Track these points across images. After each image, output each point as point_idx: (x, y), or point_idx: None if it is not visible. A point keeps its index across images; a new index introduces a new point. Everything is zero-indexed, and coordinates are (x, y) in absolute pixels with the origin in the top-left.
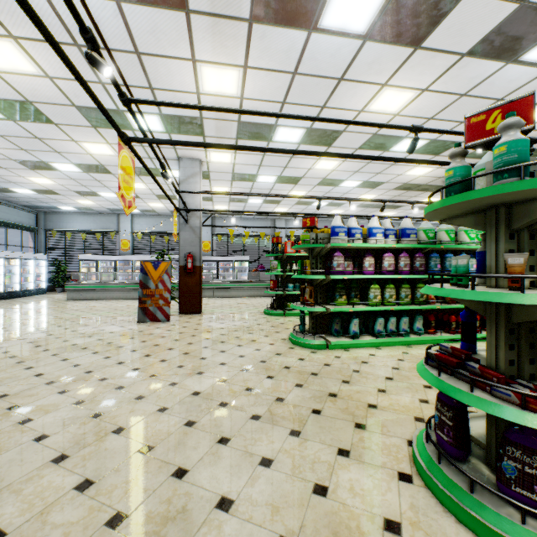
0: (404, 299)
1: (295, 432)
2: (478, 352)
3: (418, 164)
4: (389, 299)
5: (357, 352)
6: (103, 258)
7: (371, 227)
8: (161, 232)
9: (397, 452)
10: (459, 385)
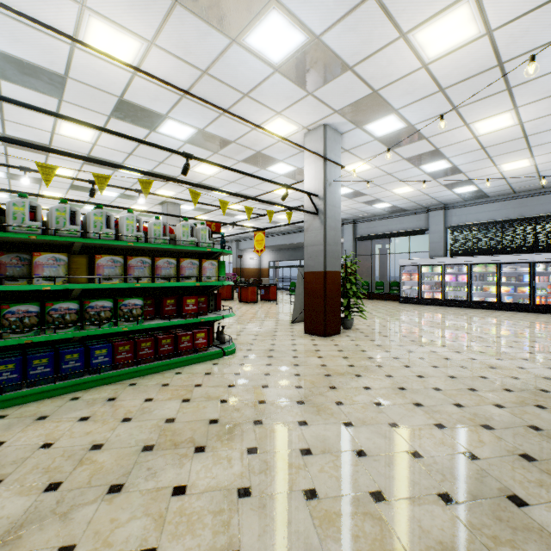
0: None
1: None
2: None
3: None
4: None
5: None
6: None
7: None
8: None
9: None
10: None
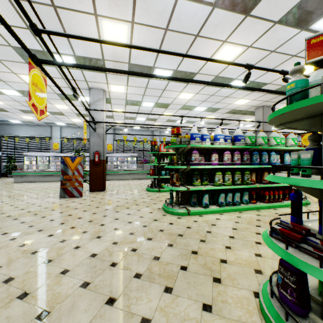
0: (237, 181)
1: (168, 289)
2: (303, 223)
3: (241, 97)
4: (228, 181)
5: (208, 217)
6: (40, 154)
7: (216, 134)
8: (80, 138)
9: (248, 305)
10: (307, 259)
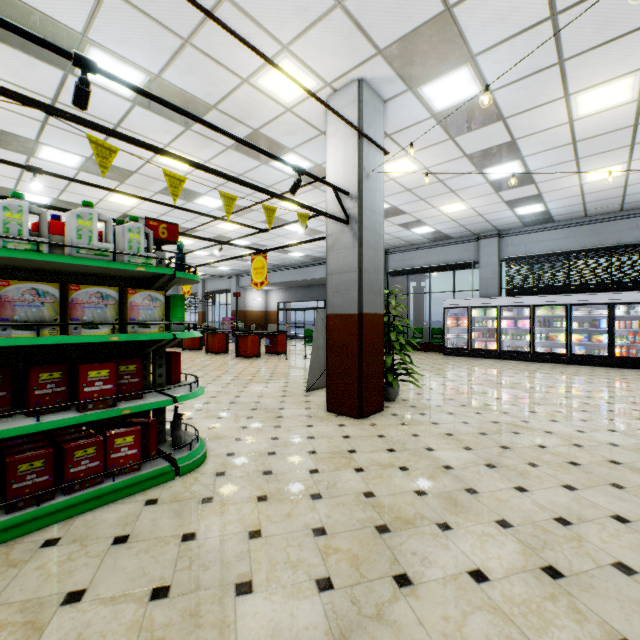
0: None
1: None
2: None
3: None
4: None
5: None
6: None
7: None
8: None
9: None
10: None
